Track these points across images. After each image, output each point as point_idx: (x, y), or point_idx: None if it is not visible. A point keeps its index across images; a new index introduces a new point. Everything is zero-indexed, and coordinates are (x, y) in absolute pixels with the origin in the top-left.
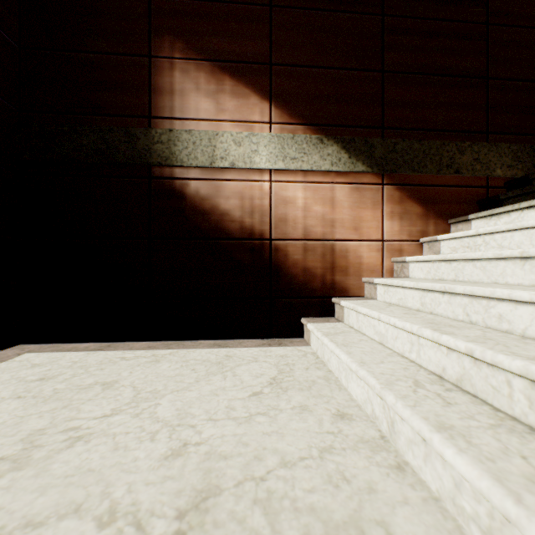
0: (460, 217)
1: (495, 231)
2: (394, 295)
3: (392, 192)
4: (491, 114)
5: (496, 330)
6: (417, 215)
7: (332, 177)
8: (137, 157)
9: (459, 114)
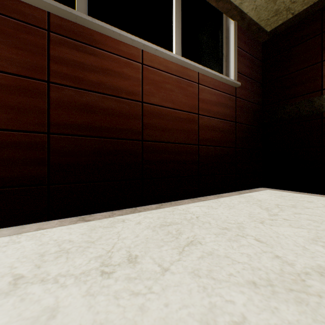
0: None
1: None
2: None
3: None
4: None
5: None
6: None
7: None
8: (314, 110)
9: None
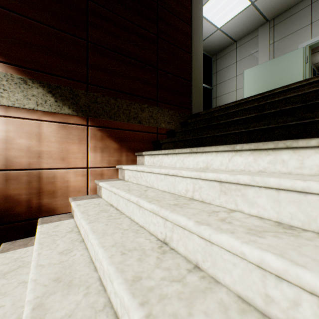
0: (139, 152)
1: (144, 171)
2: (78, 219)
3: (95, 132)
4: (159, 90)
5: (100, 285)
6: (114, 149)
7: (39, 115)
8: None
9: (142, 86)
